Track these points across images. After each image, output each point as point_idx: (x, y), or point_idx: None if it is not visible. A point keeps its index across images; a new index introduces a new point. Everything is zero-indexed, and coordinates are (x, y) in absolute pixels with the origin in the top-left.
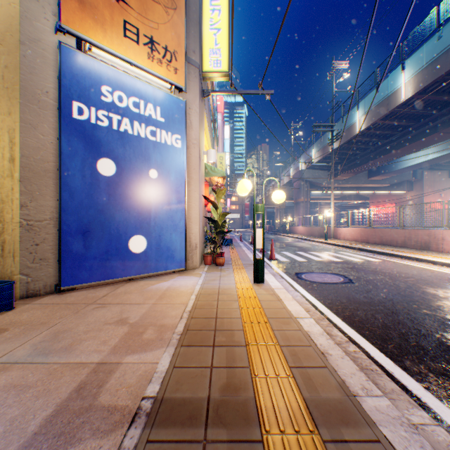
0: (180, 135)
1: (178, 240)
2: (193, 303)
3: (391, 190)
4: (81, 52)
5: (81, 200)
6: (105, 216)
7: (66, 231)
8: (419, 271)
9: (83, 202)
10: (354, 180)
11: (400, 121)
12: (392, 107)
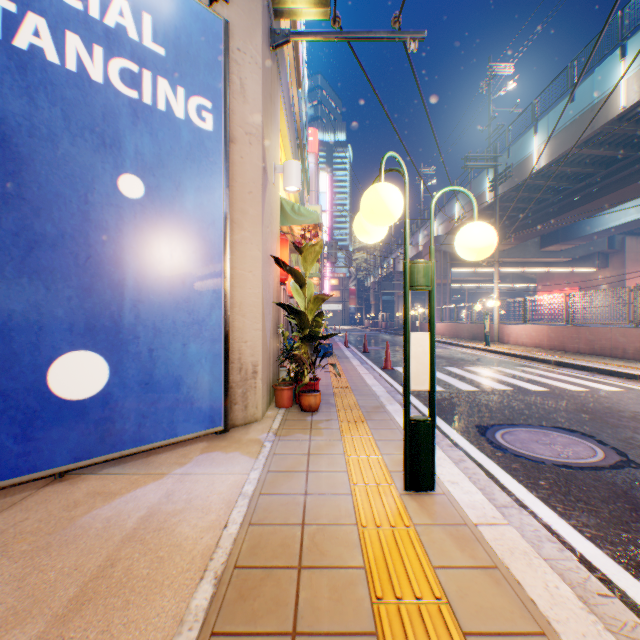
0: (210, 100)
1: (204, 358)
2: None
3: (575, 266)
4: None
5: None
6: None
7: None
8: None
9: None
10: (519, 251)
11: (608, 149)
12: (601, 123)
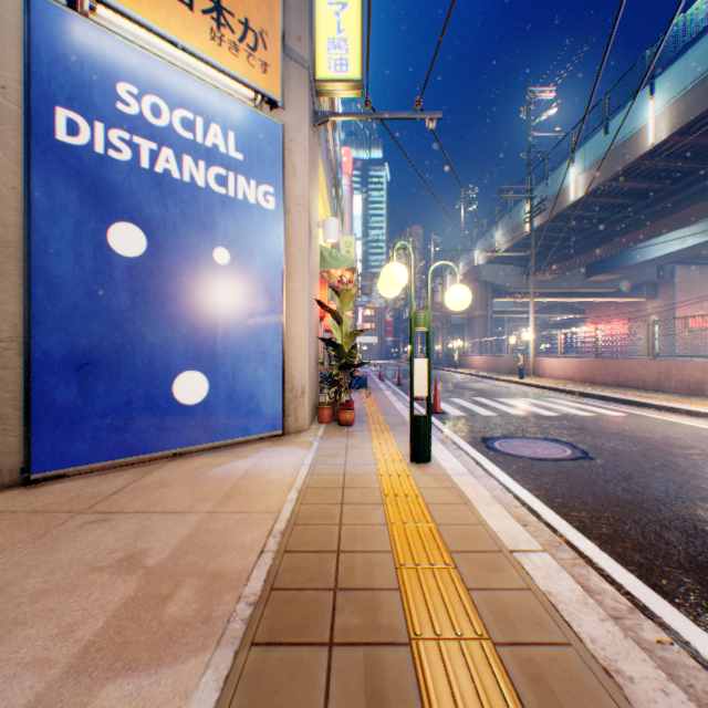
0: (273, 186)
1: (269, 379)
2: (290, 511)
3: (623, 297)
4: (73, 12)
5: (73, 301)
6: (124, 334)
7: (41, 363)
8: (701, 434)
9: (78, 307)
10: (563, 281)
11: (643, 182)
12: (632, 158)
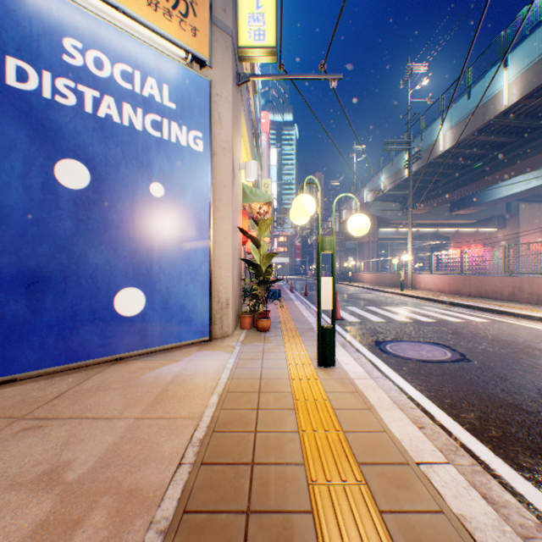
0: (201, 132)
1: (198, 294)
2: (210, 417)
3: (479, 227)
4: None
5: (22, 227)
6: (69, 256)
7: None
8: None
9: (27, 232)
10: (433, 215)
11: (498, 136)
12: (490, 117)
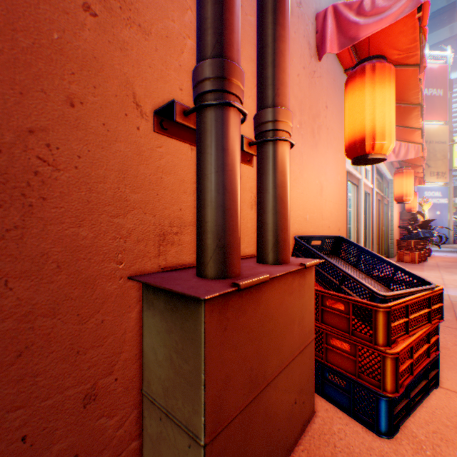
0: (445, 198)
1: (445, 233)
2: None
3: None
4: (419, 186)
5: None
6: None
7: None
8: None
9: None
10: None
11: None
12: None
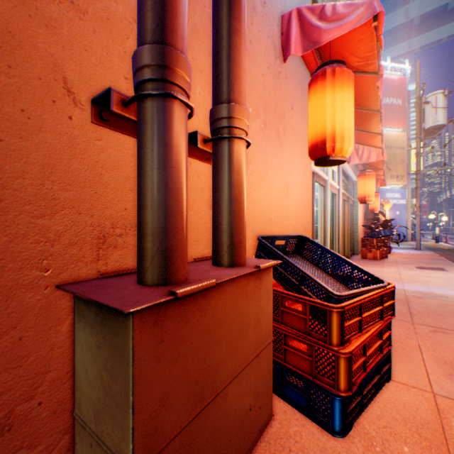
0: (404, 200)
1: (403, 231)
2: None
3: None
4: (381, 188)
5: None
6: None
7: None
8: None
9: None
10: None
11: None
12: None
